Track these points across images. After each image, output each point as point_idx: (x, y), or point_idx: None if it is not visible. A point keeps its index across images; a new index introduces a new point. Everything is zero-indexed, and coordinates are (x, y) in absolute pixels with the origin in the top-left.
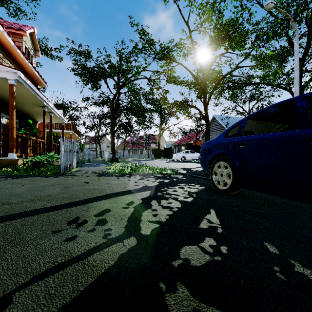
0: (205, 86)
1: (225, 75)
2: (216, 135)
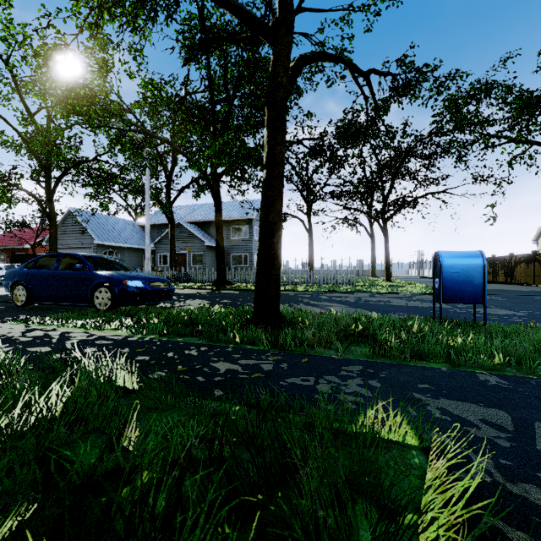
0: (50, 163)
1: (81, 162)
2: (74, 241)
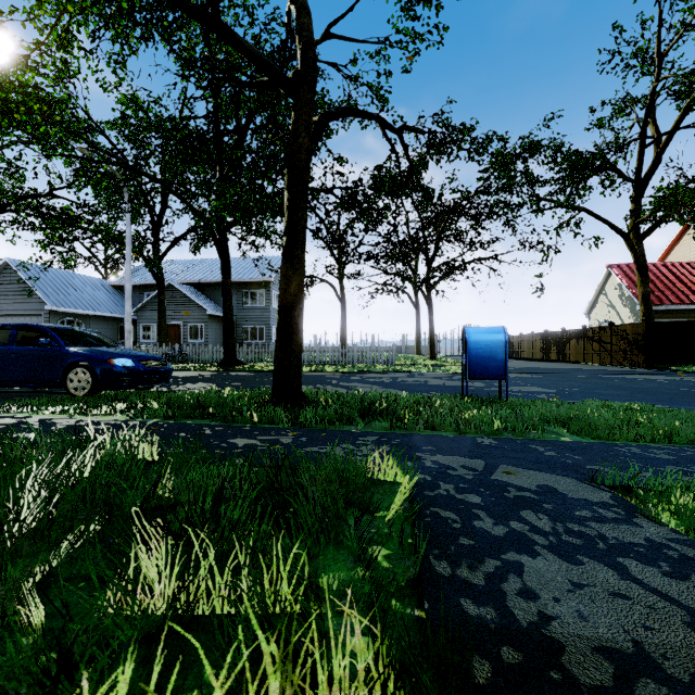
0: None
1: (28, 197)
2: (13, 306)
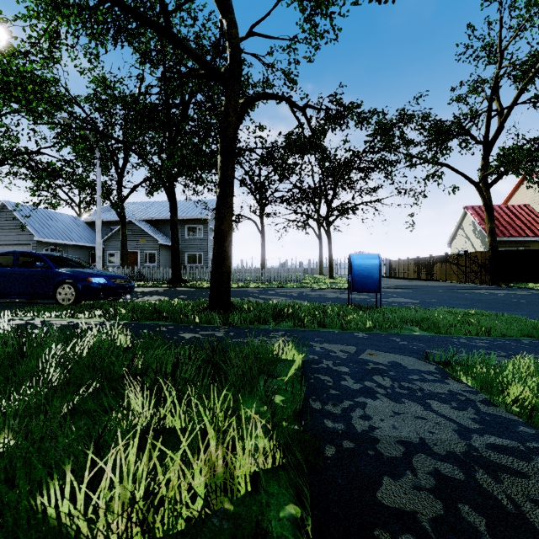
0: None
1: (21, 154)
2: (9, 237)
